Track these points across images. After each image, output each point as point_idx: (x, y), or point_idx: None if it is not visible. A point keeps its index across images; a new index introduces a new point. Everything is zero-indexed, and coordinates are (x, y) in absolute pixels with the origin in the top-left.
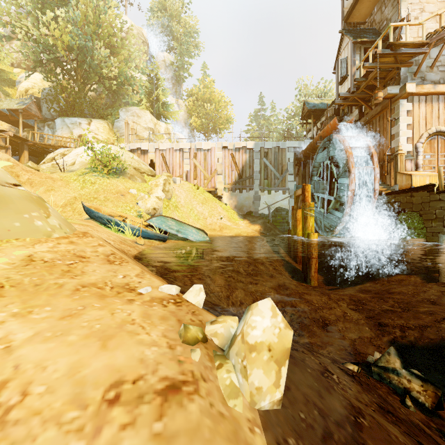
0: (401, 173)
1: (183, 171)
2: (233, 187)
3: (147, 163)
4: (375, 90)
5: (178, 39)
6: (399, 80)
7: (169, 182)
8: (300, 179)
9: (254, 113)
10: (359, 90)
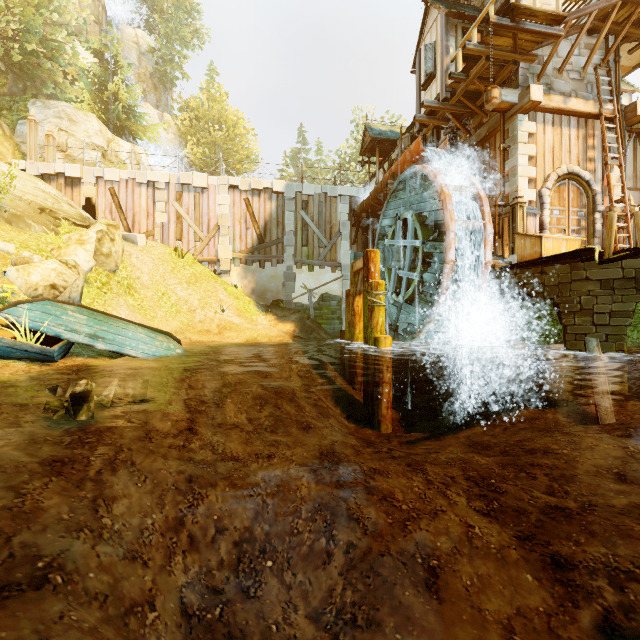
0: (523, 235)
1: (155, 224)
2: (250, 257)
3: (78, 204)
4: (478, 101)
5: (163, 12)
6: (516, 83)
7: (111, 237)
8: (360, 248)
9: (292, 154)
10: (454, 99)
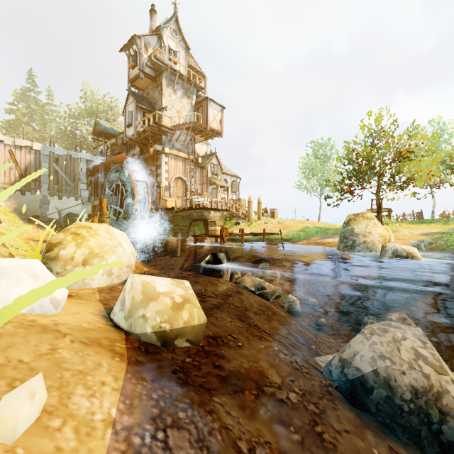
0: (162, 198)
1: None
2: None
3: None
4: (150, 141)
5: None
6: (162, 142)
7: None
8: (93, 188)
9: (22, 91)
10: (140, 138)
